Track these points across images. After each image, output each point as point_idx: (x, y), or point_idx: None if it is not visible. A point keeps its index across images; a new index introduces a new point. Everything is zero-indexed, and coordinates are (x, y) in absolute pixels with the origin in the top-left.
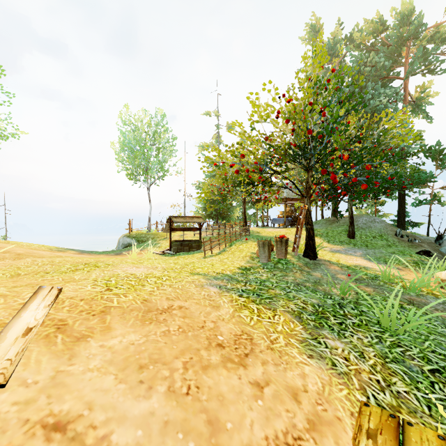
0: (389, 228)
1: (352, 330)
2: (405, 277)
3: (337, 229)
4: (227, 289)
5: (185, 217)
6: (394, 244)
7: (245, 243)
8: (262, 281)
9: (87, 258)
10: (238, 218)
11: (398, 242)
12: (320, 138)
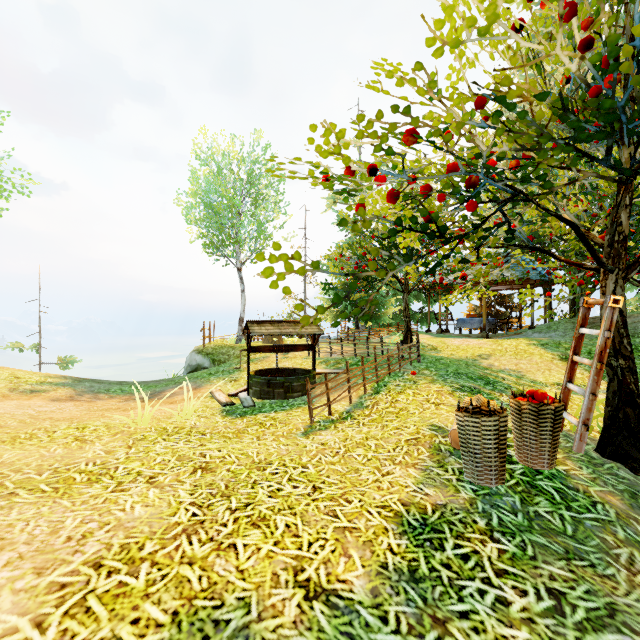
0: None
1: None
2: None
3: None
4: None
5: (279, 322)
6: None
7: (412, 387)
8: None
9: None
10: (394, 316)
11: None
12: None
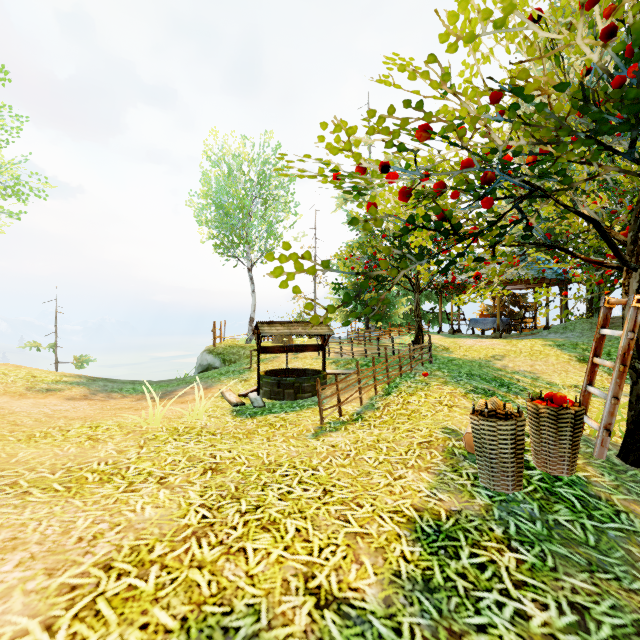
0: None
1: None
2: None
3: None
4: None
5: (289, 322)
6: None
7: (424, 388)
8: None
9: None
10: (405, 316)
11: None
12: None
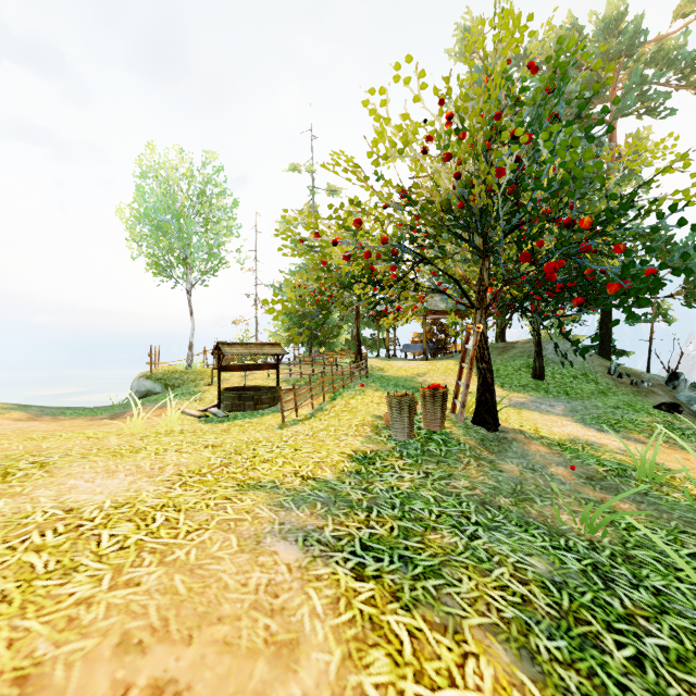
0: (597, 362)
1: (680, 690)
2: (670, 465)
3: (513, 363)
4: (324, 546)
5: (247, 344)
6: (610, 389)
7: (361, 394)
8: (404, 498)
9: (13, 442)
10: (346, 342)
11: (615, 385)
12: (512, 191)
